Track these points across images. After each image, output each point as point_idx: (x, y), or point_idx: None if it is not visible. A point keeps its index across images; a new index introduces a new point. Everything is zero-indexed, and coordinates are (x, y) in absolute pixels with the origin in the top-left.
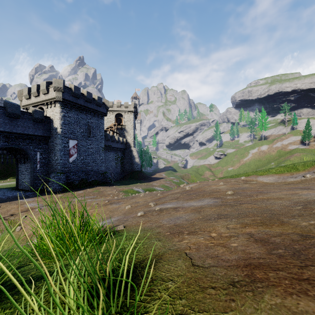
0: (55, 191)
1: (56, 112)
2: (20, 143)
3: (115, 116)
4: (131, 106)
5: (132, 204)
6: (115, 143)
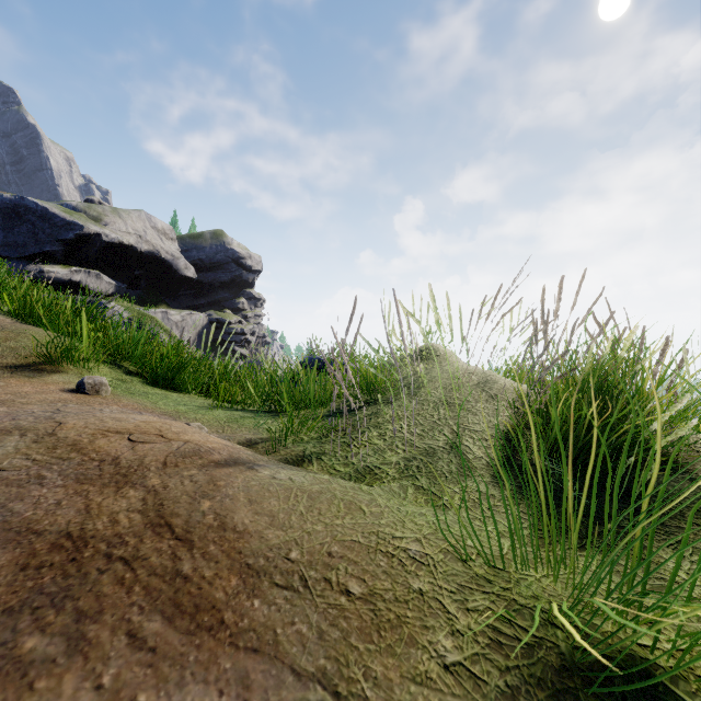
0: None
1: None
2: None
3: None
4: None
5: None
6: None
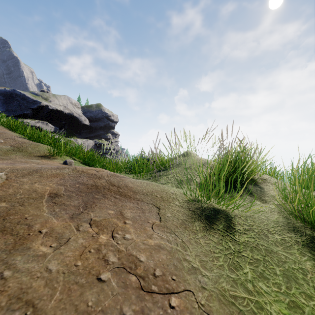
0: None
1: None
2: None
3: None
4: None
5: None
6: None
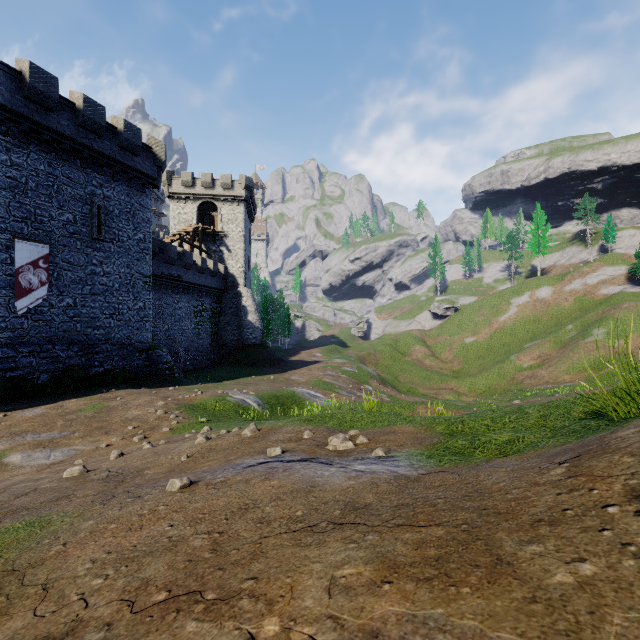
0: None
1: None
2: None
3: (200, 209)
4: (239, 183)
5: None
6: (195, 274)
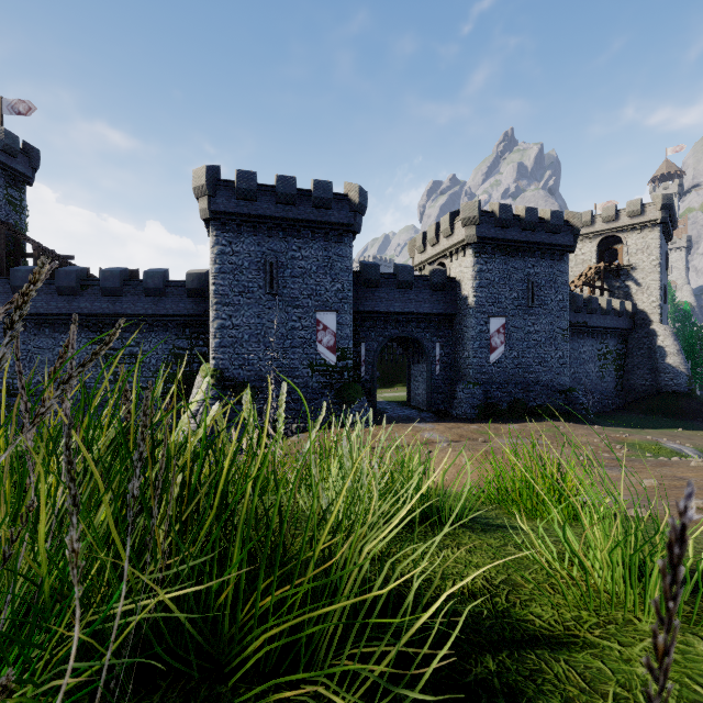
0: (465, 418)
1: (465, 267)
2: (413, 329)
3: (598, 245)
4: (651, 206)
5: (660, 478)
6: (599, 317)
